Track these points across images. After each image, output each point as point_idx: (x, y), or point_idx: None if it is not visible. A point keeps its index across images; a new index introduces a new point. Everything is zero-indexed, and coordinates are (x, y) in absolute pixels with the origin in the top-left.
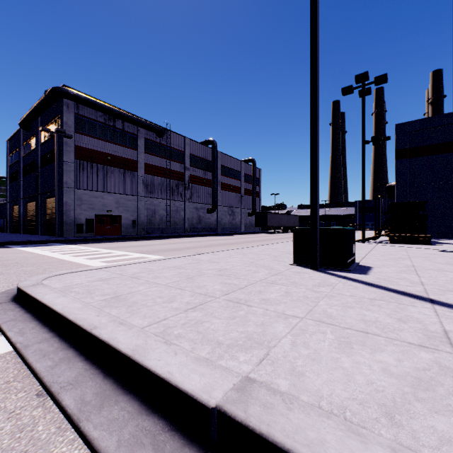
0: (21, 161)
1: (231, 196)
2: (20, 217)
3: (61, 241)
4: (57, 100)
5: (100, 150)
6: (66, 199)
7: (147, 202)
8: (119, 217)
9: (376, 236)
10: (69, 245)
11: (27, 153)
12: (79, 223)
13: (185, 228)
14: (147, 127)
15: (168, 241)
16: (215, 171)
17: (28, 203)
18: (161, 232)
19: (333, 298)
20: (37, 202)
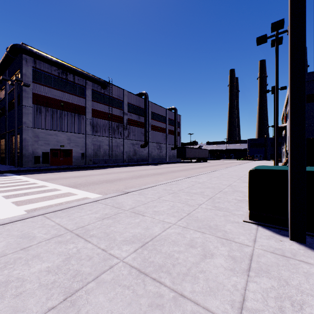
0: None
1: (159, 135)
2: None
3: (16, 171)
4: (18, 56)
5: (54, 97)
6: (25, 136)
7: (94, 139)
8: (71, 151)
9: None
10: (16, 176)
11: (0, 100)
12: (36, 155)
13: (123, 159)
14: (93, 80)
15: (107, 171)
16: (147, 116)
17: (1, 140)
18: (105, 162)
19: None
20: (5, 139)
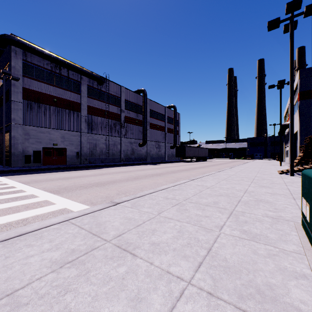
0: None
1: (158, 133)
2: None
3: (1, 171)
4: (6, 48)
5: (46, 93)
6: (14, 133)
7: (89, 137)
8: (65, 149)
9: (303, 169)
10: None
11: None
12: (27, 154)
13: (121, 158)
14: (89, 75)
15: (102, 171)
16: (145, 114)
17: None
18: (101, 161)
19: None
20: None
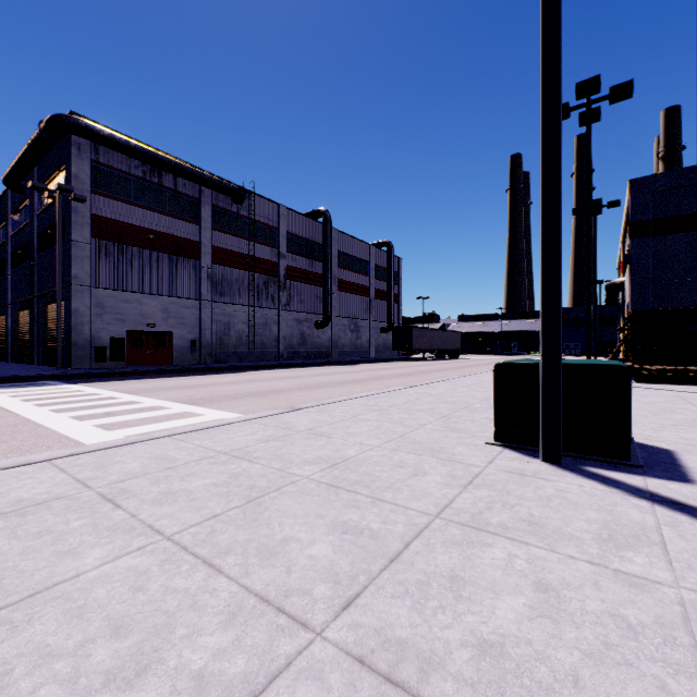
0: (9, 242)
1: (354, 301)
2: (8, 335)
3: (63, 376)
4: (61, 138)
5: (135, 223)
6: (77, 304)
7: (216, 311)
8: (169, 335)
9: None
10: (69, 386)
11: (19, 229)
12: (99, 345)
13: (279, 352)
14: (216, 187)
15: (248, 377)
16: (328, 261)
17: (21, 312)
18: (240, 359)
19: None
20: (32, 310)
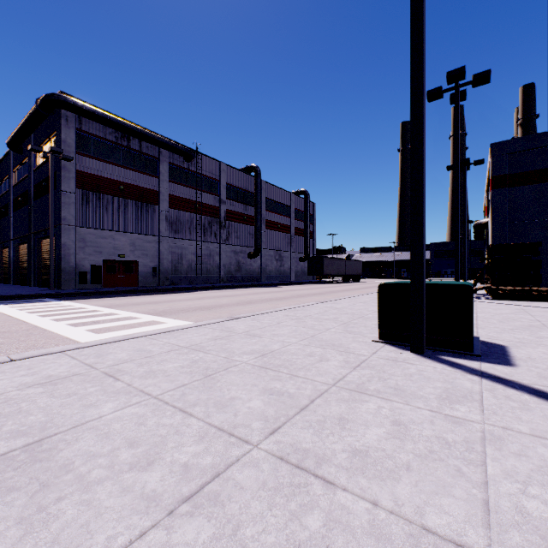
0: (11, 191)
1: (279, 237)
2: (10, 263)
3: (55, 295)
4: (53, 112)
5: (109, 177)
6: (65, 240)
7: (172, 244)
8: (136, 263)
9: (474, 290)
10: (61, 302)
11: (19, 181)
12: (82, 271)
13: (220, 277)
14: (171, 149)
15: (197, 295)
16: (258, 205)
17: (20, 245)
18: (190, 282)
19: (505, 446)
20: (30, 244)
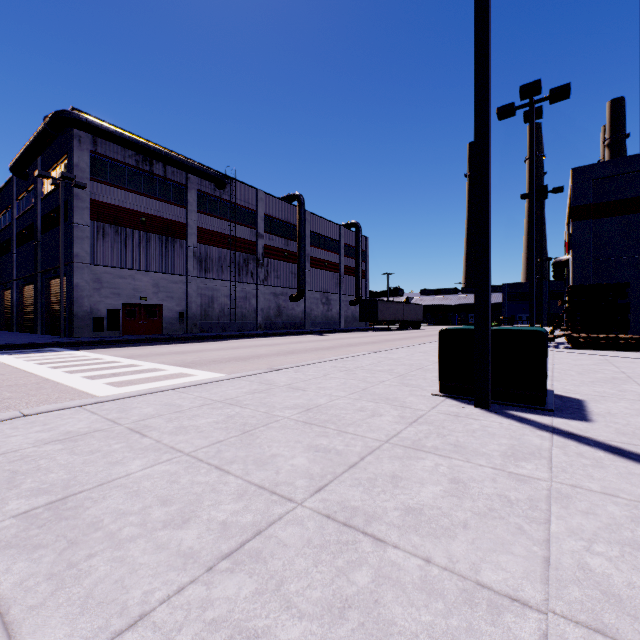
0: (15, 223)
1: (326, 276)
2: (13, 307)
3: (66, 343)
4: (64, 132)
5: (129, 207)
6: (78, 280)
7: (201, 285)
8: (159, 307)
9: (552, 338)
10: (74, 352)
11: (23, 212)
12: (97, 316)
13: (257, 323)
14: (201, 174)
15: (231, 344)
16: (302, 240)
17: (25, 286)
18: (222, 329)
19: (572, 504)
20: (37, 285)
